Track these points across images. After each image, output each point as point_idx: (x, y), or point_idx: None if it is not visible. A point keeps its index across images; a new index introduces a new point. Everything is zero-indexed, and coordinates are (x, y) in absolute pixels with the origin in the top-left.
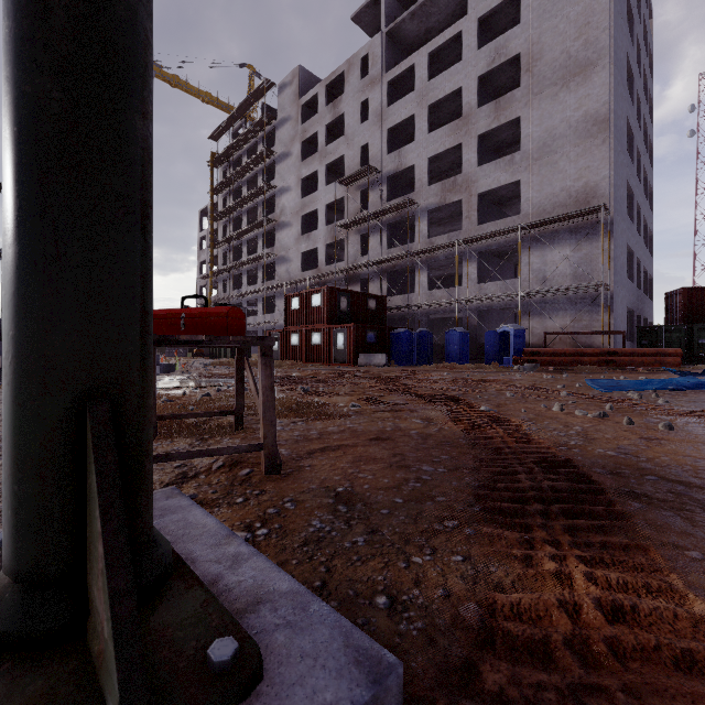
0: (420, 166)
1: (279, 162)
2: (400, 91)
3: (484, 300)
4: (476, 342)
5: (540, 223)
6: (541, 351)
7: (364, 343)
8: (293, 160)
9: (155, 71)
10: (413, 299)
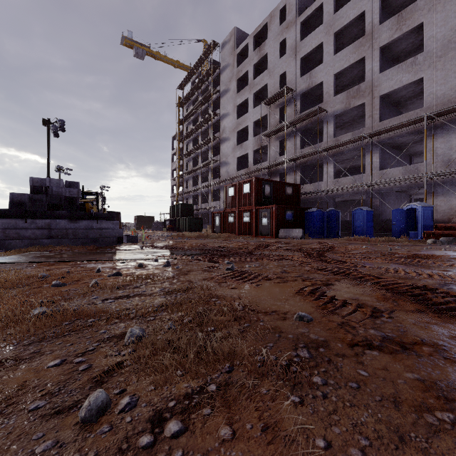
0: (327, 82)
1: (221, 97)
2: (310, 29)
3: (386, 183)
4: (378, 218)
5: (446, 111)
6: (455, 226)
7: (283, 220)
8: (231, 94)
9: (146, 51)
10: (322, 186)
